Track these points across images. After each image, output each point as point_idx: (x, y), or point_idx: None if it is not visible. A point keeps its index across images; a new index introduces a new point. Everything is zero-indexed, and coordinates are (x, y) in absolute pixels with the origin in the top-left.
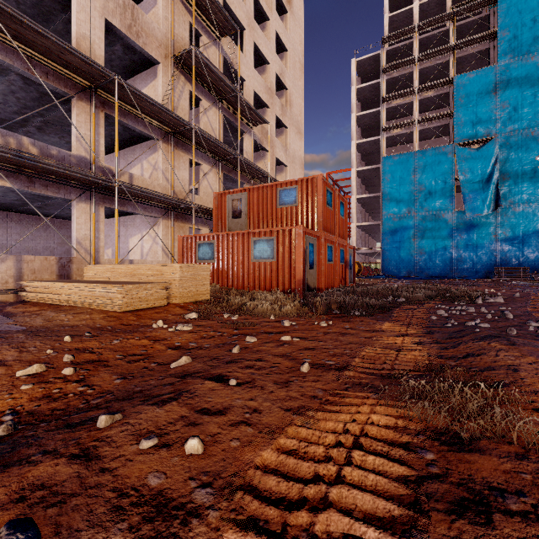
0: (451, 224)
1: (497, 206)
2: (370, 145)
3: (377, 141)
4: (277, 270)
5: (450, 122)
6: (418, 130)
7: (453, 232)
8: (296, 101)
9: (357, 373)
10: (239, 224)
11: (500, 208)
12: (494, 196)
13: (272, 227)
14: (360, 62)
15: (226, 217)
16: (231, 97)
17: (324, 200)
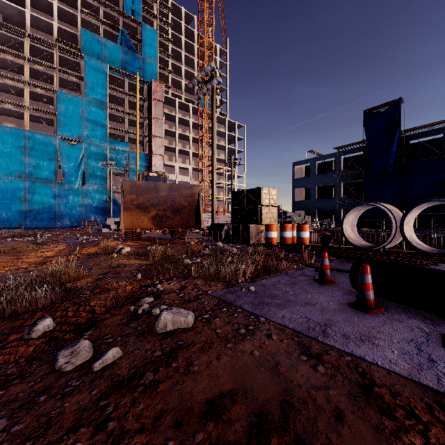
0: (55, 191)
1: (84, 184)
2: None
3: None
4: None
5: (55, 119)
6: (29, 114)
7: (57, 196)
8: None
9: None
10: None
11: (86, 185)
12: (83, 177)
13: None
14: None
15: None
16: None
17: None
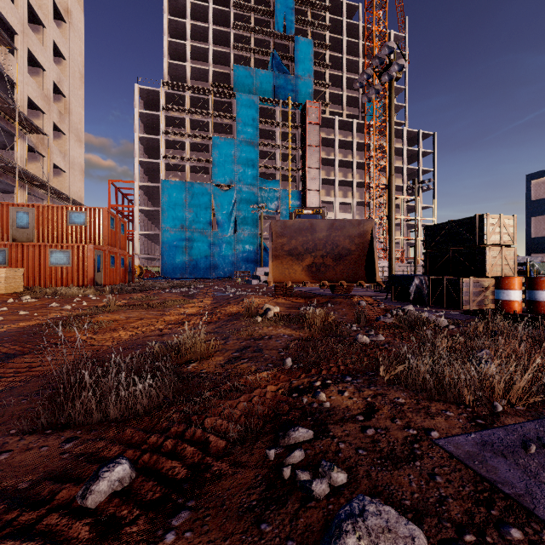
0: (210, 240)
1: (235, 231)
2: (152, 165)
3: (158, 163)
4: (73, 272)
5: (210, 166)
6: (189, 166)
7: (211, 245)
8: (76, 109)
9: (122, 300)
10: (26, 233)
11: (237, 232)
12: (234, 224)
13: (62, 240)
14: (143, 90)
15: (10, 226)
16: (5, 106)
17: (109, 224)
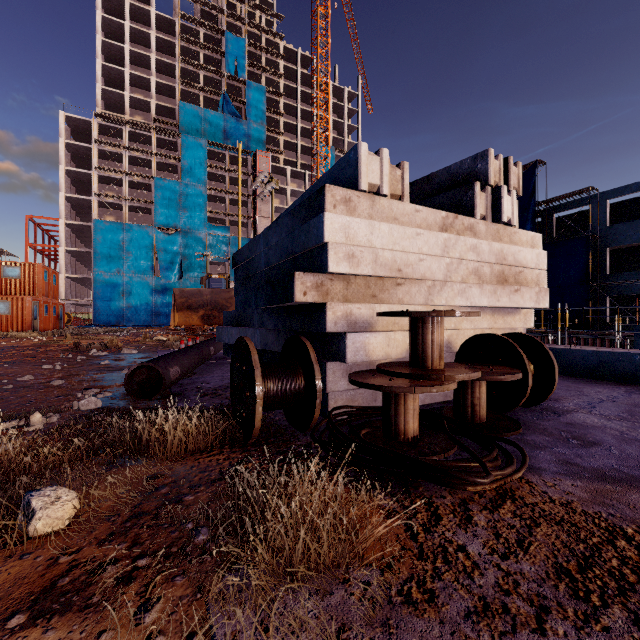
0: (152, 286)
1: (181, 277)
2: (82, 201)
3: (90, 200)
4: (12, 320)
5: (152, 208)
6: (127, 205)
7: (154, 292)
8: None
9: None
10: None
11: (183, 279)
12: (180, 270)
13: None
14: (71, 118)
15: None
16: None
17: (43, 277)
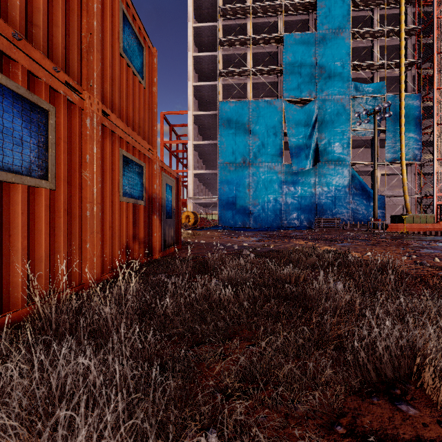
0: (281, 176)
1: (317, 162)
2: (207, 91)
3: (214, 87)
4: None
5: (278, 80)
6: (251, 82)
7: (282, 184)
8: None
9: None
10: None
11: (319, 164)
12: (314, 153)
13: None
14: (197, 1)
15: None
16: None
17: None
